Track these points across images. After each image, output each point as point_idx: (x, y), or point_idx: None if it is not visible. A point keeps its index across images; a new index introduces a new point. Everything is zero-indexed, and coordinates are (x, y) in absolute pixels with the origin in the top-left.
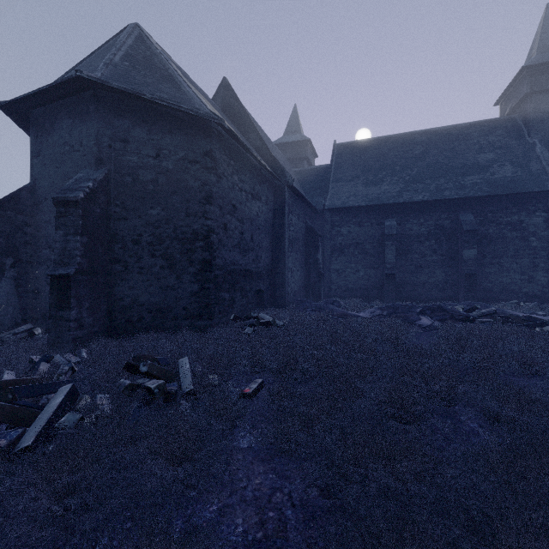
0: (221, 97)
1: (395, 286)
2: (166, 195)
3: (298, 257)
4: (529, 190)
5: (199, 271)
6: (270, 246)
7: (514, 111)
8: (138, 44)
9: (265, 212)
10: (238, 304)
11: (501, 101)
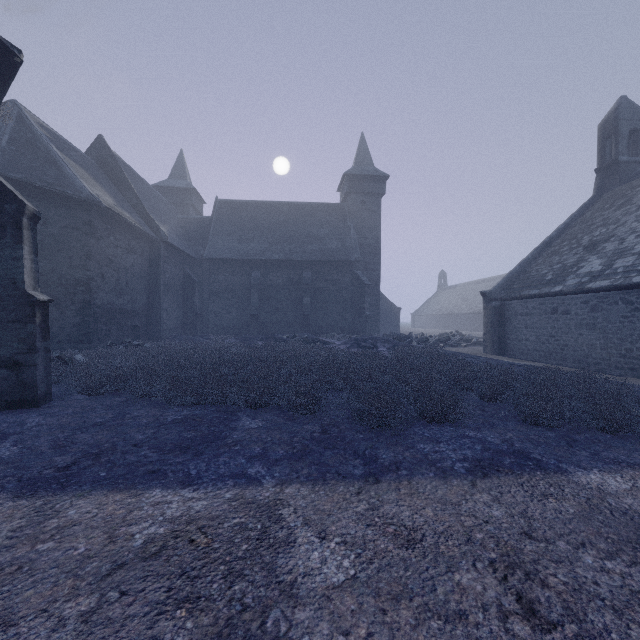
0: (97, 152)
1: (257, 324)
2: (52, 252)
3: (175, 300)
4: (341, 260)
5: (80, 308)
6: (146, 290)
7: (345, 200)
8: (20, 125)
9: (141, 262)
10: (115, 335)
11: (340, 190)
